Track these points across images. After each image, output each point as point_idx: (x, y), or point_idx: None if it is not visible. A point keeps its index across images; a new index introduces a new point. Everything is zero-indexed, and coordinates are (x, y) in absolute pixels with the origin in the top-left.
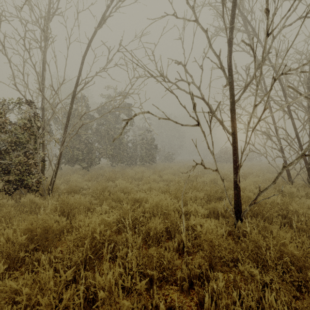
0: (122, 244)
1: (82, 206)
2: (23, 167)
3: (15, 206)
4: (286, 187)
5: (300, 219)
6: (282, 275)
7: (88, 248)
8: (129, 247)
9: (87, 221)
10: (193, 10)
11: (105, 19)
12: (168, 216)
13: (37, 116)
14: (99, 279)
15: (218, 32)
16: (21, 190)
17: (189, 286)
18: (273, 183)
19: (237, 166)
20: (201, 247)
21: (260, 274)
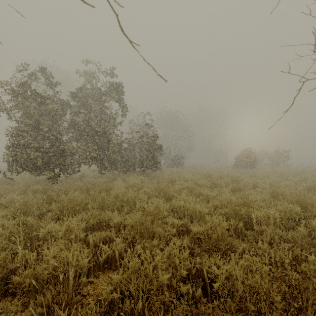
0: None
1: None
2: None
3: None
4: None
5: None
6: None
7: None
8: None
9: None
10: None
11: None
12: None
13: None
14: None
15: None
16: None
17: None
18: None
19: None
20: None
21: None
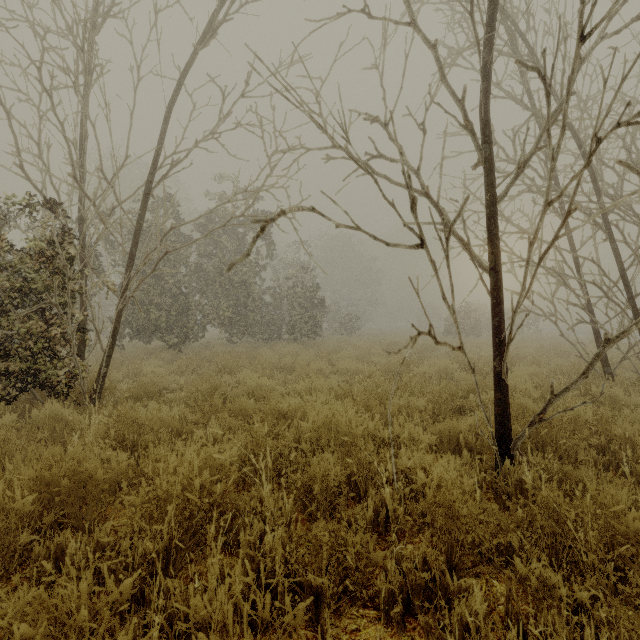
0: (251, 512)
1: (165, 426)
2: (37, 343)
3: (21, 426)
4: (600, 385)
5: (638, 455)
6: (623, 590)
7: (176, 523)
8: (266, 520)
9: (173, 460)
10: (405, 1)
11: (215, 26)
12: (353, 449)
13: (69, 235)
14: (197, 602)
15: (455, 58)
16: (35, 392)
17: (403, 611)
18: (583, 376)
19: (501, 341)
20: (428, 521)
21: (567, 584)
